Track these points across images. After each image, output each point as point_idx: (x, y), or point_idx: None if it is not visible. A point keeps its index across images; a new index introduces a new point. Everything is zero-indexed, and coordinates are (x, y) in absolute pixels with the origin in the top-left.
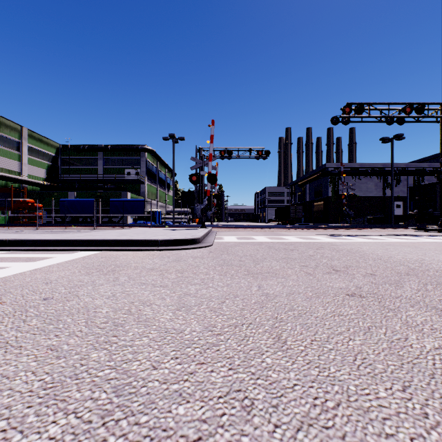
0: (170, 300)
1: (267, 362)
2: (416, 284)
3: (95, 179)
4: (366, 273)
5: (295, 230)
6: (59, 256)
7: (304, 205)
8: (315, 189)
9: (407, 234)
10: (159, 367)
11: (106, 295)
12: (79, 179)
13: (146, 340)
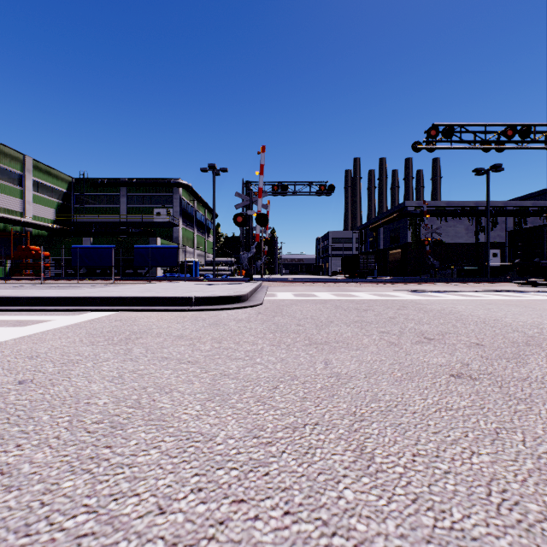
0: (200, 383)
1: (347, 499)
2: (544, 360)
3: (117, 222)
4: (470, 342)
5: (367, 284)
6: (59, 319)
7: (377, 254)
8: (391, 234)
9: (509, 290)
10: (168, 510)
11: (109, 377)
12: (97, 222)
13: (154, 455)
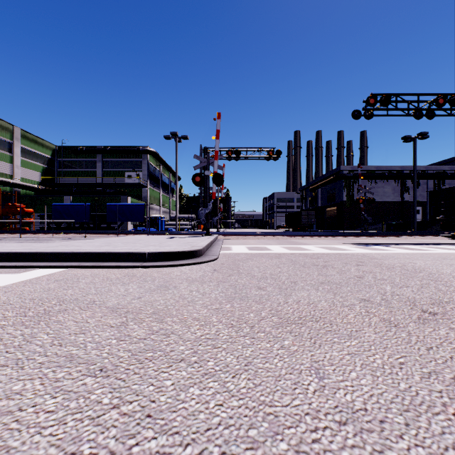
0: (92, 453)
1: None
2: None
3: (93, 183)
4: None
5: (312, 237)
6: None
7: (316, 211)
8: (328, 194)
9: (443, 243)
10: None
11: None
12: (76, 183)
13: None
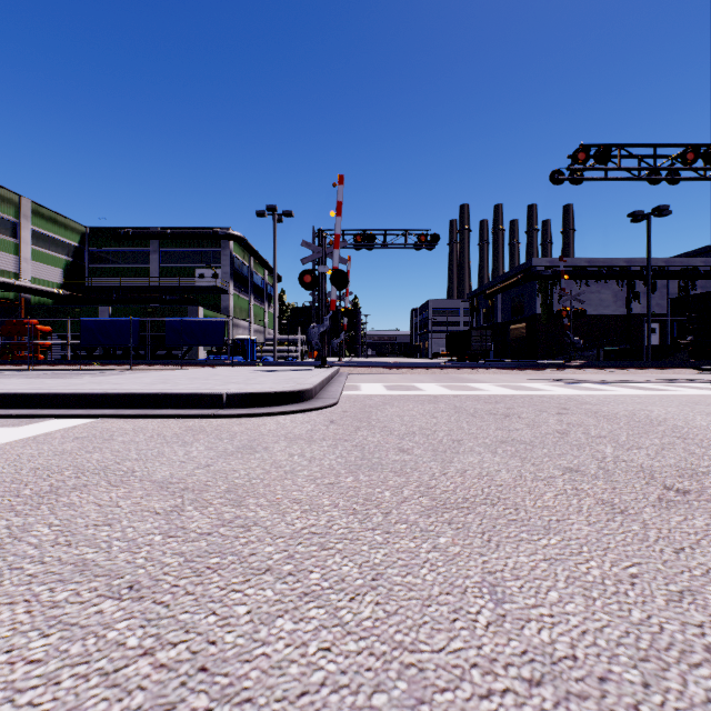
0: None
1: None
2: None
3: (145, 286)
4: None
5: (487, 371)
6: None
7: (494, 329)
8: (513, 302)
9: (694, 379)
10: None
11: None
12: (119, 286)
13: None
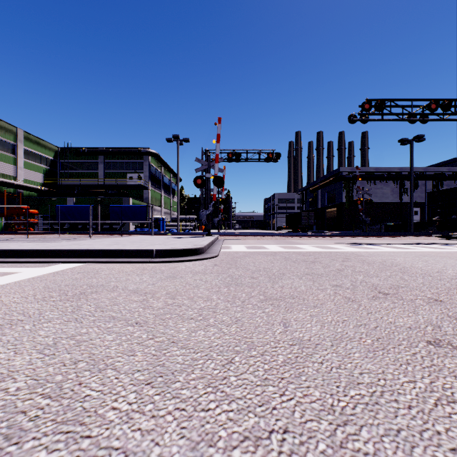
0: (143, 355)
1: None
2: None
3: (96, 184)
4: (427, 297)
5: (309, 238)
6: (26, 271)
7: (316, 212)
8: (328, 195)
9: (434, 242)
10: None
11: (41, 345)
12: (79, 184)
13: None
